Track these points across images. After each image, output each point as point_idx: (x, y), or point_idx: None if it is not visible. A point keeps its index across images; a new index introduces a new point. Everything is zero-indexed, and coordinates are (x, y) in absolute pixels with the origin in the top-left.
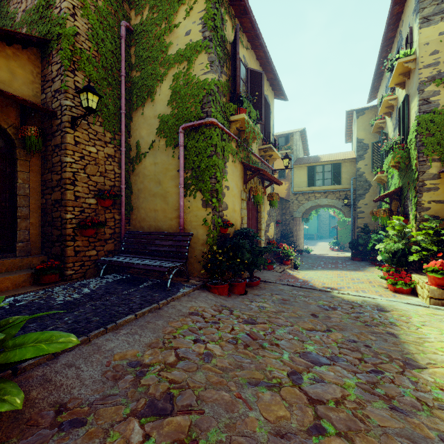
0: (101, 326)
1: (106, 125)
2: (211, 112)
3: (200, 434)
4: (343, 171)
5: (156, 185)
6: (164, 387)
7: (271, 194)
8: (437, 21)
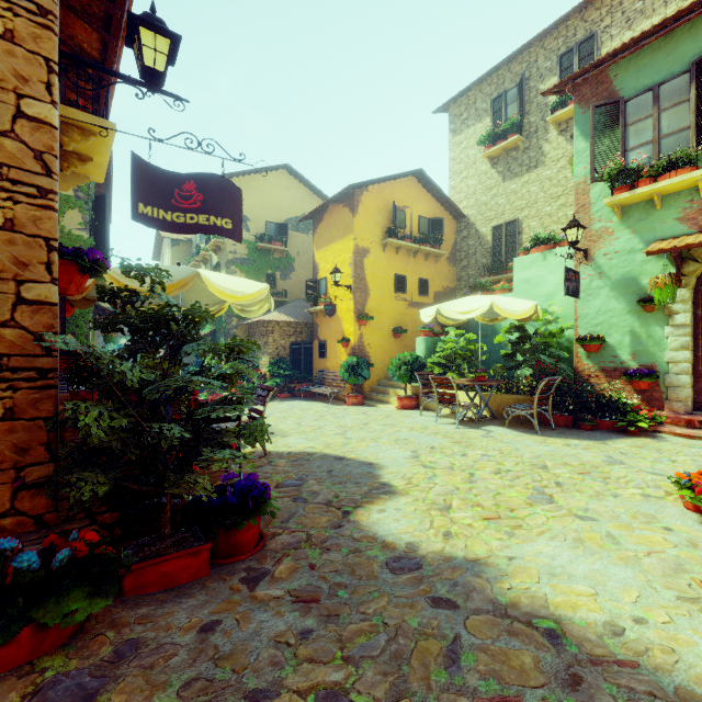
0: None
1: None
2: None
3: None
4: None
5: None
6: None
7: None
8: None
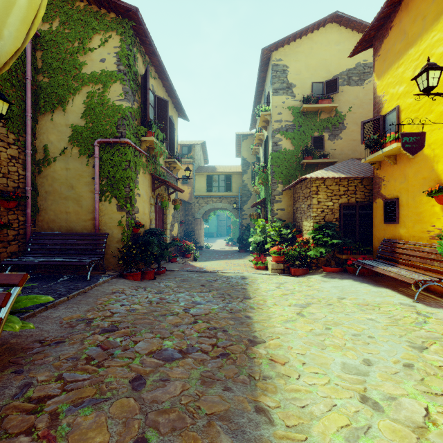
0: (40, 306)
1: (10, 127)
2: (125, 133)
3: (137, 332)
4: (233, 181)
5: (68, 189)
6: (109, 324)
7: (175, 200)
8: (281, 94)
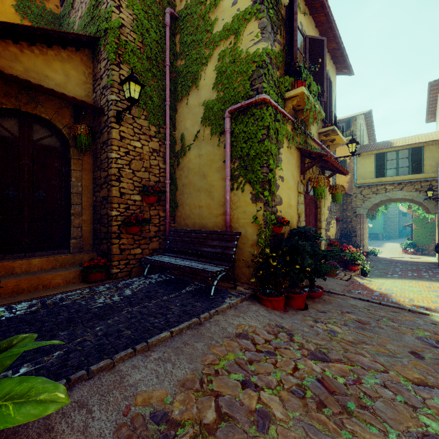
0: (130, 345)
1: (151, 119)
2: (262, 88)
3: None
4: (425, 157)
5: (200, 179)
6: None
7: (334, 186)
8: None
